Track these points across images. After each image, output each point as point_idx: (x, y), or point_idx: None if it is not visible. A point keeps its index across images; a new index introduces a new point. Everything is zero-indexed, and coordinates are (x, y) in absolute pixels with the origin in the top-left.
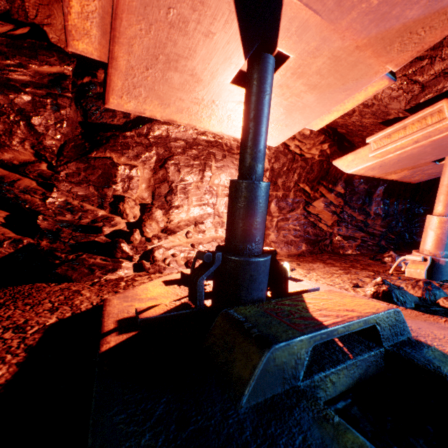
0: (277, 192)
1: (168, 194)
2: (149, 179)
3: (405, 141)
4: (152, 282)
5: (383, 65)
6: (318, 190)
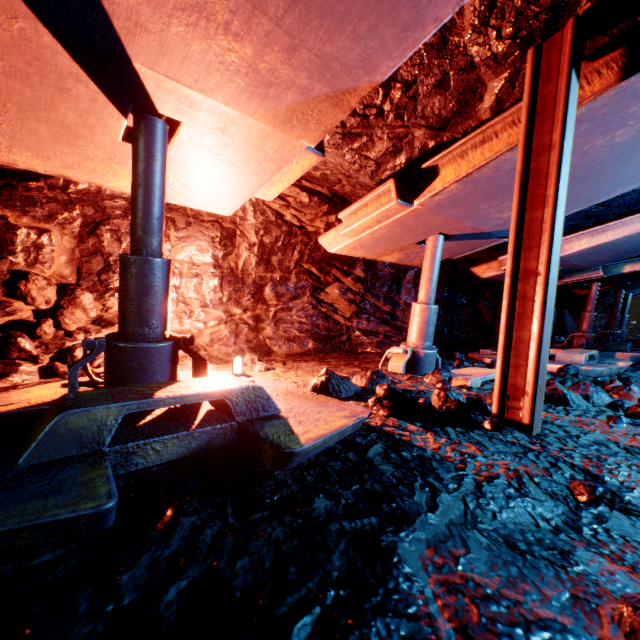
0: (273, 274)
1: (103, 272)
2: (72, 250)
3: (366, 219)
4: (47, 385)
5: (296, 140)
6: (331, 272)
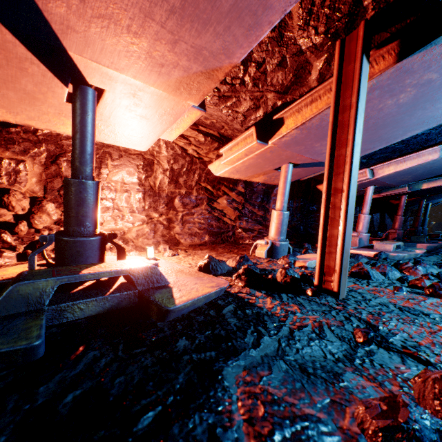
0: (180, 190)
1: (62, 189)
2: (40, 174)
3: (237, 154)
4: (19, 265)
5: (184, 101)
6: (221, 189)
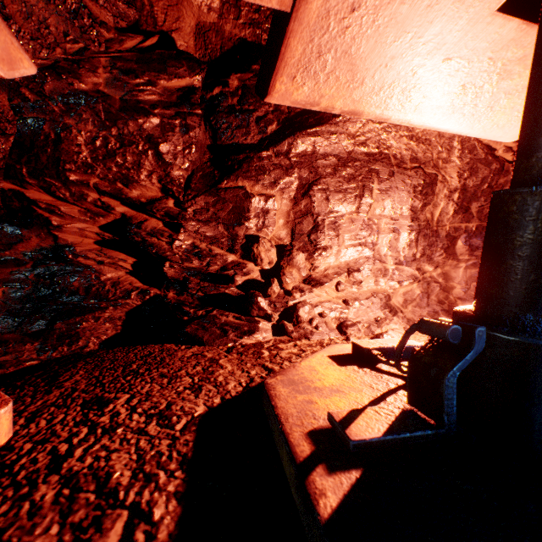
0: (468, 224)
1: (312, 232)
2: (287, 212)
3: None
4: (315, 357)
5: None
6: None
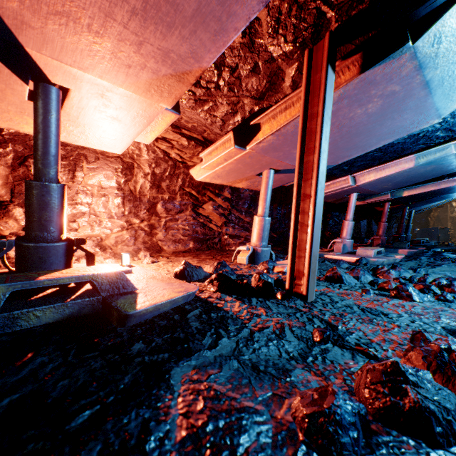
0: (163, 195)
1: None
2: (7, 176)
3: (216, 158)
4: None
5: (156, 104)
6: (206, 194)
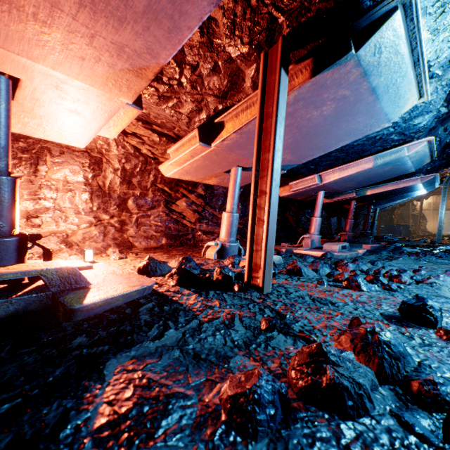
0: (134, 191)
1: None
2: None
3: (183, 155)
4: None
5: (116, 98)
6: (179, 190)
